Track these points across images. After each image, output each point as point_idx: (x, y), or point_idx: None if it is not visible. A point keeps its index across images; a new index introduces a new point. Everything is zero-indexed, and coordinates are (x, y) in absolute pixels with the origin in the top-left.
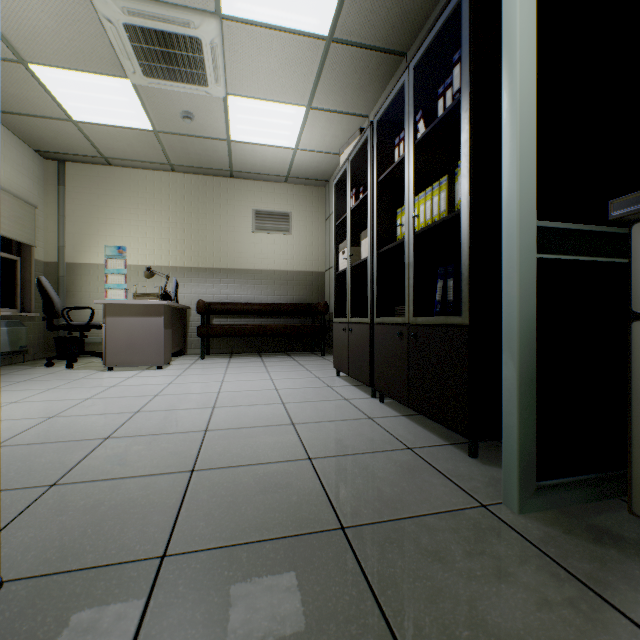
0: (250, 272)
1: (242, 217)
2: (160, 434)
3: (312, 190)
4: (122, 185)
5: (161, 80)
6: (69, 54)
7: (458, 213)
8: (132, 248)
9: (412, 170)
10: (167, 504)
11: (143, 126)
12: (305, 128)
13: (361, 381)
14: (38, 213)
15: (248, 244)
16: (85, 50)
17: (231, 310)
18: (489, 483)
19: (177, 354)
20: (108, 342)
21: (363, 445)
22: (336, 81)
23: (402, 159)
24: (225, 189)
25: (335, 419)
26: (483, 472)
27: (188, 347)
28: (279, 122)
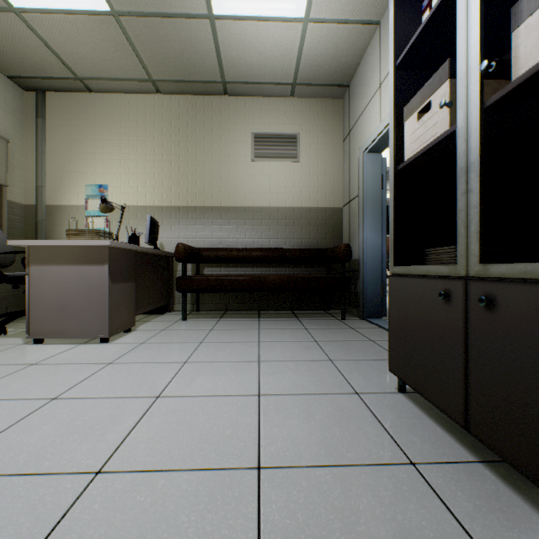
0: (248, 210)
1: (238, 143)
2: None
3: (325, 103)
4: (103, 114)
5: None
6: None
7: None
8: (114, 186)
9: None
10: None
11: (96, 4)
12: None
13: None
14: (14, 149)
15: (245, 176)
16: None
17: (224, 257)
18: None
19: (159, 311)
20: (32, 302)
21: None
22: None
23: None
24: (218, 110)
25: None
26: None
27: (175, 302)
28: None
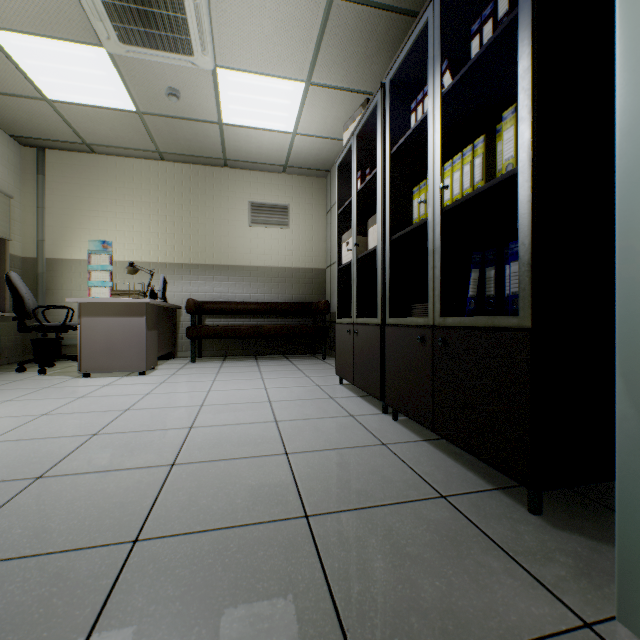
0: (245, 269)
1: (237, 210)
2: (111, 471)
3: (312, 181)
4: (107, 174)
5: (140, 48)
6: (32, 15)
7: (511, 174)
8: (118, 243)
9: (439, 129)
10: (73, 620)
11: (125, 106)
12: (304, 108)
13: (369, 393)
14: (14, 204)
15: (243, 239)
16: (50, 10)
17: (225, 310)
18: (577, 569)
19: (166, 357)
20: (83, 345)
21: (379, 490)
22: (339, 50)
23: (423, 120)
24: (218, 179)
25: (340, 446)
26: (560, 545)
27: (178, 349)
28: (275, 101)
